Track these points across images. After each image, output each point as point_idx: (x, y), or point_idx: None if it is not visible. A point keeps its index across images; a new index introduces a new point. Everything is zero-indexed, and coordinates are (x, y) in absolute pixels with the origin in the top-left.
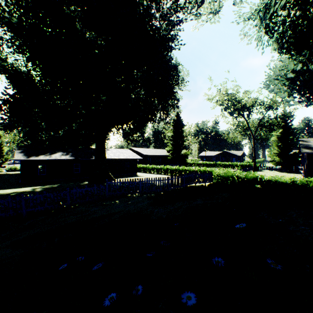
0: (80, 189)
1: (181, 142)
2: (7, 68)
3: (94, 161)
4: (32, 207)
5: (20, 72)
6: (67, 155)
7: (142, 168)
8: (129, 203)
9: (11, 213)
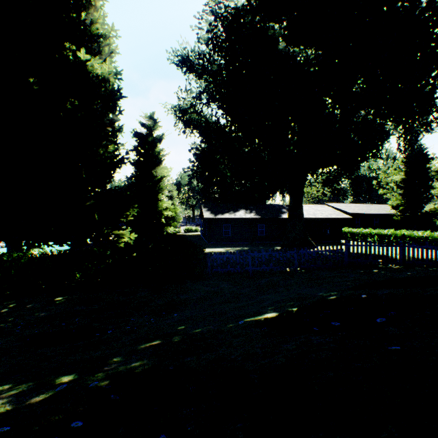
0: (309, 250)
1: (422, 189)
2: (200, 121)
3: (288, 220)
4: (257, 265)
5: (210, 123)
6: (250, 214)
7: (348, 234)
8: (411, 274)
9: (238, 270)
